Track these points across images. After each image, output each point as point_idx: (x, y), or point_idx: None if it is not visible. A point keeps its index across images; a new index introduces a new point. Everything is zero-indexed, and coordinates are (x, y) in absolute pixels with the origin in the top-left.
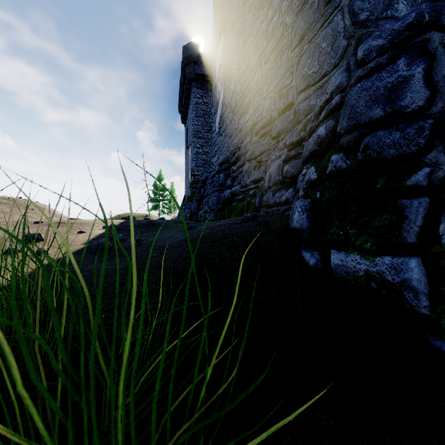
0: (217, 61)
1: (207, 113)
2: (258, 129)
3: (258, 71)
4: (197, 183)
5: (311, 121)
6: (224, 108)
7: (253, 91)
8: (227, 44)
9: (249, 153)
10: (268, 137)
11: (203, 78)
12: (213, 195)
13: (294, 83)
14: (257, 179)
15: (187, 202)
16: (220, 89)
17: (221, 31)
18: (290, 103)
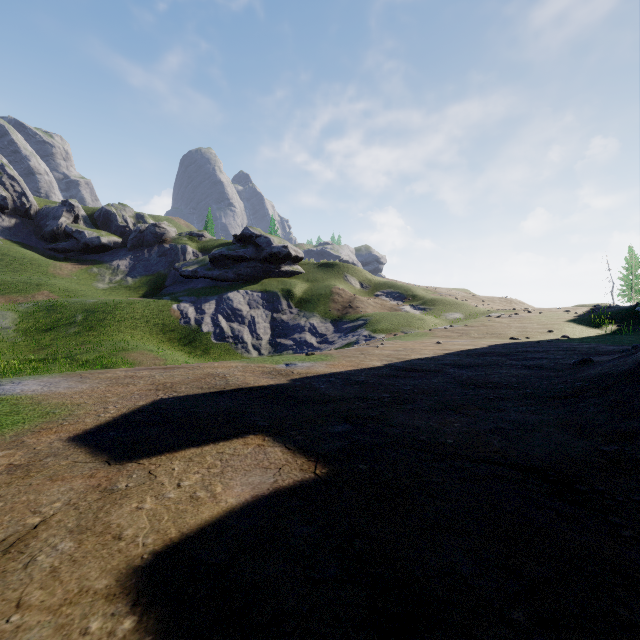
0: None
1: None
2: None
3: None
4: None
5: None
6: None
7: None
8: None
9: None
10: None
11: None
12: None
13: None
14: None
15: None
16: None
17: None
18: None
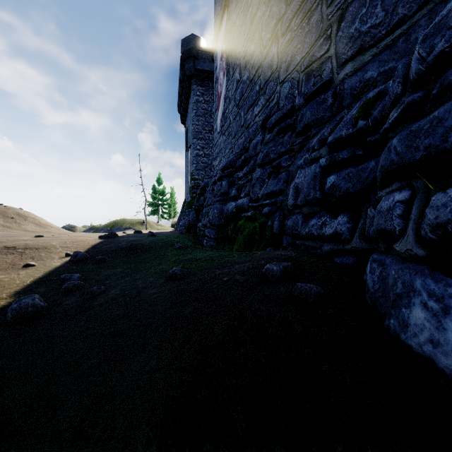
0: (218, 48)
1: (208, 112)
2: (273, 124)
3: (272, 48)
4: (197, 188)
5: (396, 94)
6: (227, 102)
7: (265, 75)
8: (230, 26)
9: (262, 155)
10: (289, 133)
11: (204, 74)
12: (213, 206)
13: (333, 50)
14: (274, 192)
15: (186, 209)
16: (222, 80)
17: (223, 11)
18: (326, 82)
